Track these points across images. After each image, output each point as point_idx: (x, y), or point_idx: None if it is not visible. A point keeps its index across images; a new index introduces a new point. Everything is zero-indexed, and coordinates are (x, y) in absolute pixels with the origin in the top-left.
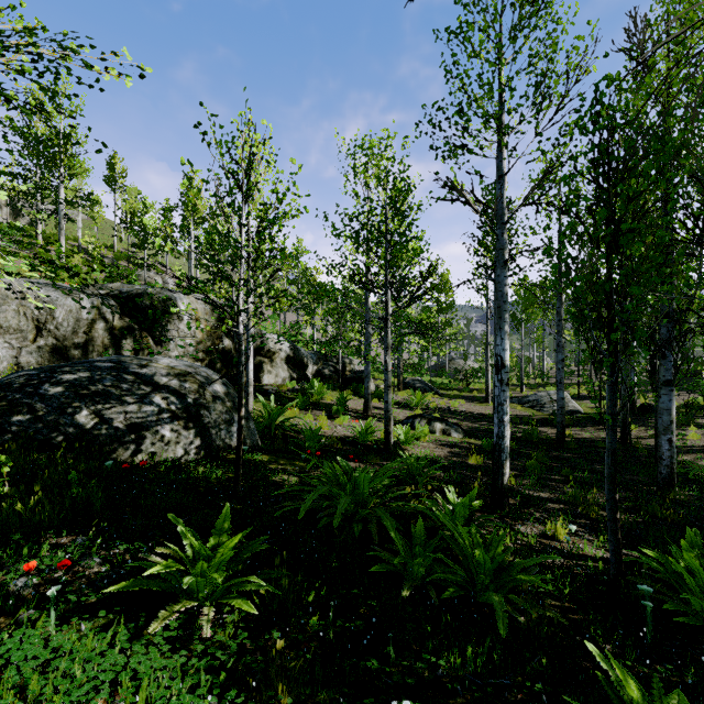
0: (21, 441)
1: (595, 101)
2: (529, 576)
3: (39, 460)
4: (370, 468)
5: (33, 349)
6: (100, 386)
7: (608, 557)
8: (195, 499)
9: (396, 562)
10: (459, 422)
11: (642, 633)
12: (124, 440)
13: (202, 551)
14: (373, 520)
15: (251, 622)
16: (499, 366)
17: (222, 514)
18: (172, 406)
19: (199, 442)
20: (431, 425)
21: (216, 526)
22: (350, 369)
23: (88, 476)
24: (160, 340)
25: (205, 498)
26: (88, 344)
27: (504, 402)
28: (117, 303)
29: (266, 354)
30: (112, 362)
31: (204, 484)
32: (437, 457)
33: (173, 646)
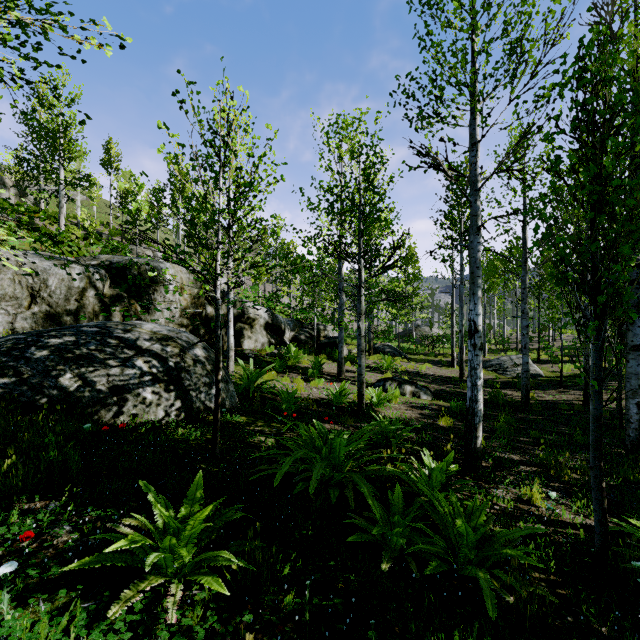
0: (4, 403)
1: (579, 57)
2: (516, 551)
3: (20, 422)
4: (344, 429)
5: (28, 315)
6: (85, 350)
7: (587, 523)
8: (172, 462)
9: (375, 533)
10: (427, 385)
11: (637, 611)
12: (107, 402)
13: (172, 523)
14: (349, 485)
15: (222, 601)
16: (473, 331)
17: (195, 481)
18: (153, 369)
19: (180, 404)
20: (401, 387)
21: (187, 494)
22: (324, 335)
23: (69, 438)
24: (147, 307)
25: (182, 461)
26: (79, 311)
27: (477, 366)
28: (107, 272)
29: (246, 321)
30: (98, 327)
31: (182, 446)
32: (408, 418)
33: (136, 630)
